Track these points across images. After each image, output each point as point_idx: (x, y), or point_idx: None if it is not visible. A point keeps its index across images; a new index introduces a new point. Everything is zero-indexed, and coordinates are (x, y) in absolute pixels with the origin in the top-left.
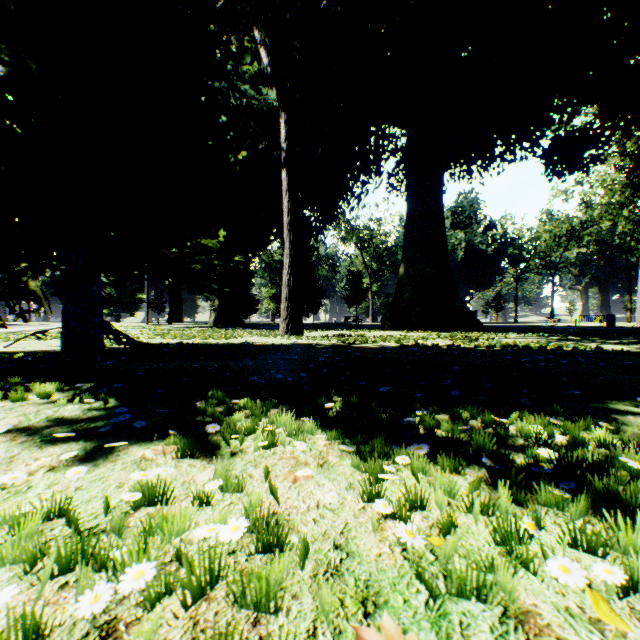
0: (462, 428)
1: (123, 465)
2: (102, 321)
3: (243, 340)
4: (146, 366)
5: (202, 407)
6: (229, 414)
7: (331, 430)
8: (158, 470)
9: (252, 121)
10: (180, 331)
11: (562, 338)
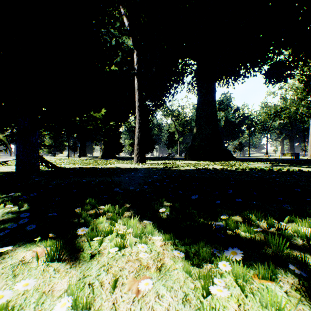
0: (255, 230)
1: (1, 270)
2: (38, 156)
3: (114, 165)
4: (58, 181)
5: (79, 212)
6: (97, 217)
7: (164, 230)
8: (20, 284)
9: (118, 49)
10: (83, 161)
11: (277, 164)
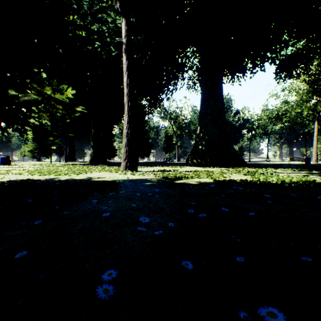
0: None
1: None
2: None
3: (89, 175)
4: None
5: None
6: None
7: None
8: None
9: None
10: (60, 167)
11: (312, 172)
